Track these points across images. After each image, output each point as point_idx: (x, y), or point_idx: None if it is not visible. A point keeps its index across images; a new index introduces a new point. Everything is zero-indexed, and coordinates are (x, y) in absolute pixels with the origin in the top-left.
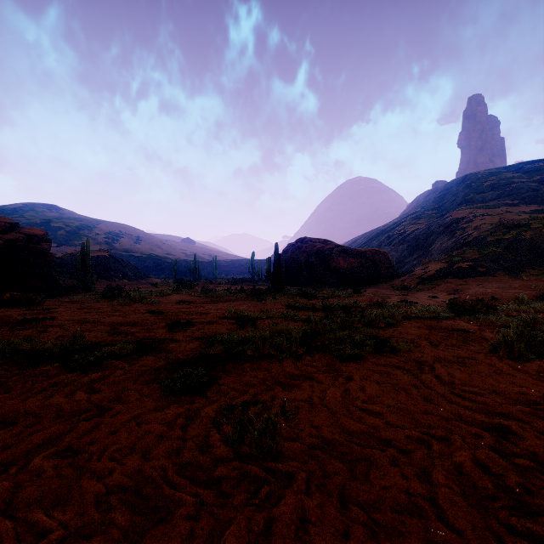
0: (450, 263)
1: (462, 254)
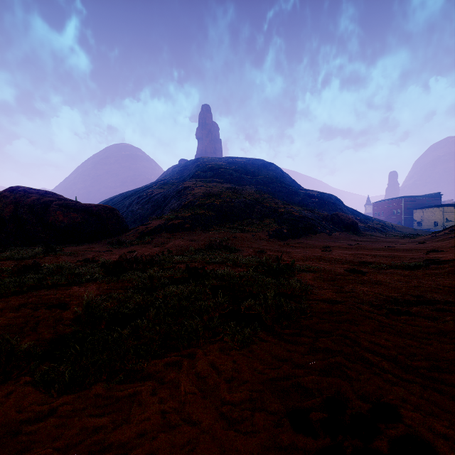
0: (168, 220)
1: (178, 213)
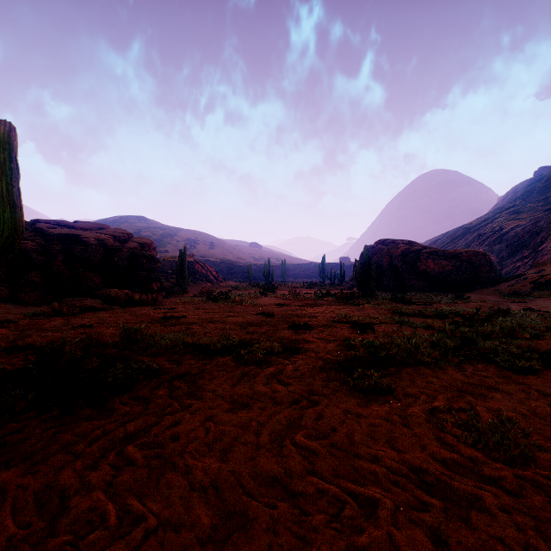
0: None
1: None
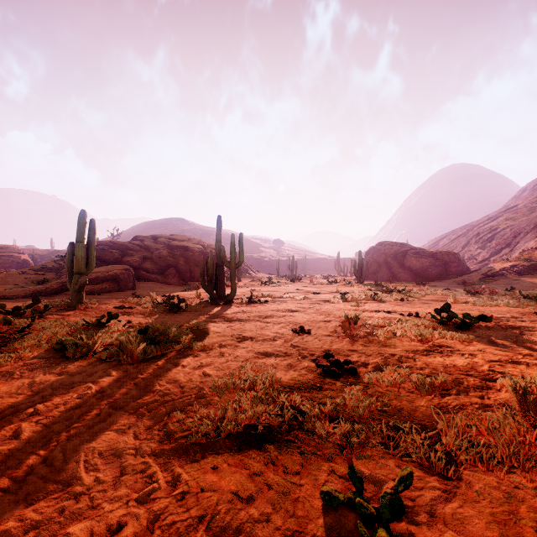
0: (516, 262)
1: (532, 254)
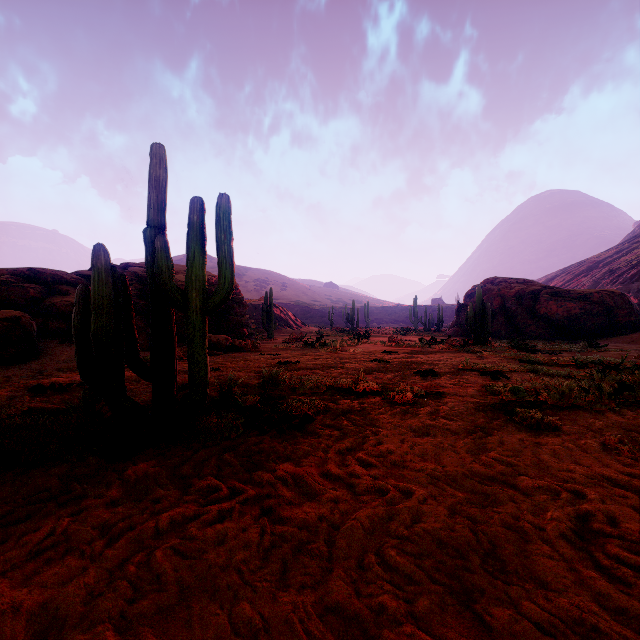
0: None
1: None
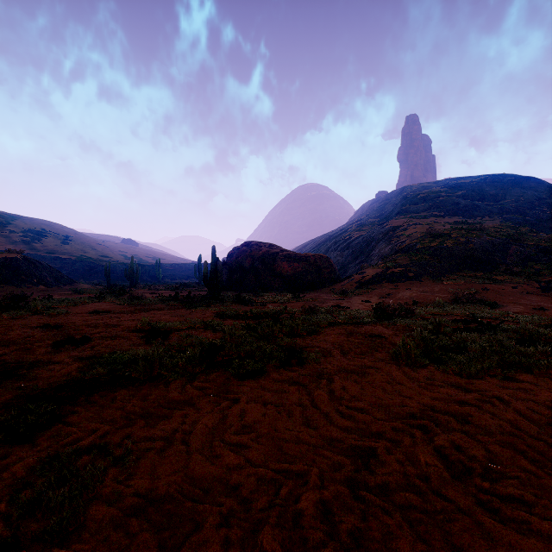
0: (385, 268)
1: (396, 260)
